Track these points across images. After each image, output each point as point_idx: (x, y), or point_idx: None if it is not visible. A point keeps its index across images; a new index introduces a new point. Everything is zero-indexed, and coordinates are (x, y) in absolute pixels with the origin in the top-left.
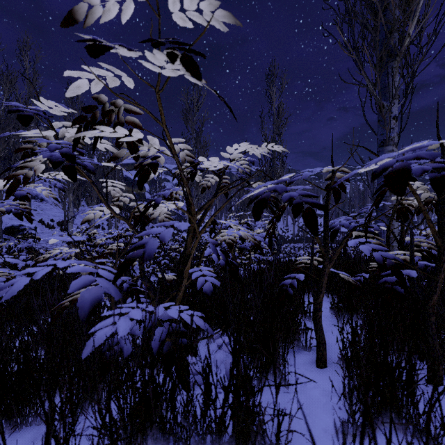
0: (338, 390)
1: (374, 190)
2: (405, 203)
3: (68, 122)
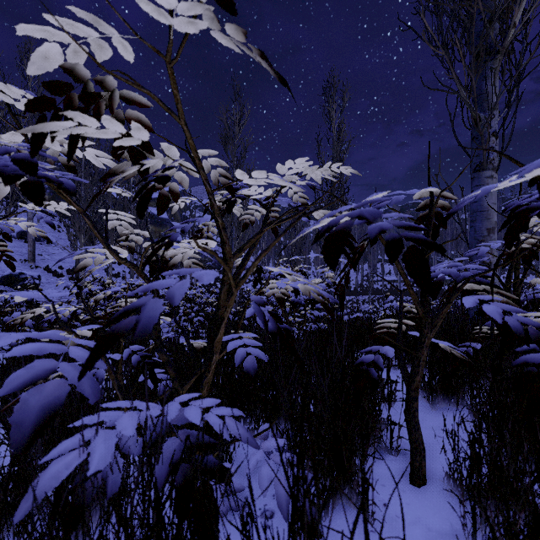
0: (451, 529)
1: (455, 230)
2: (527, 243)
3: None
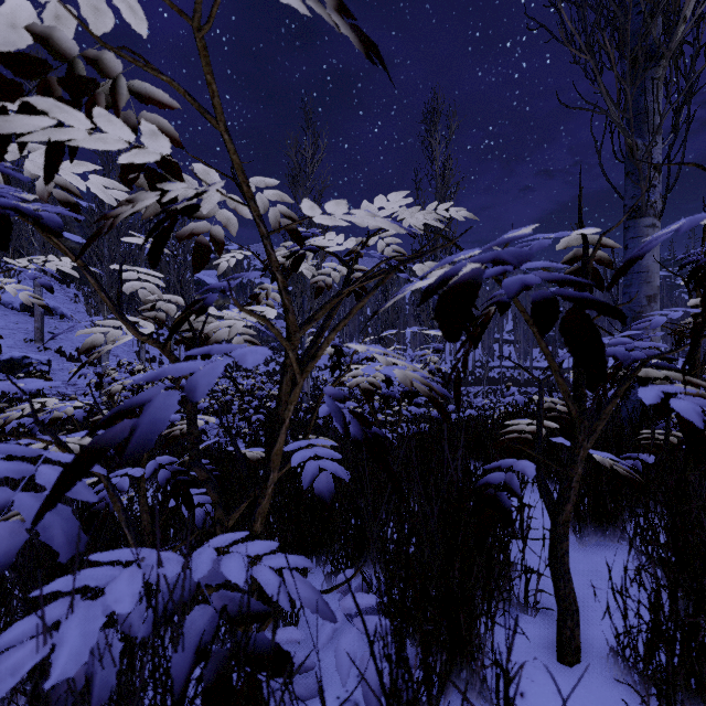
0: None
1: None
2: None
3: (39, 145)
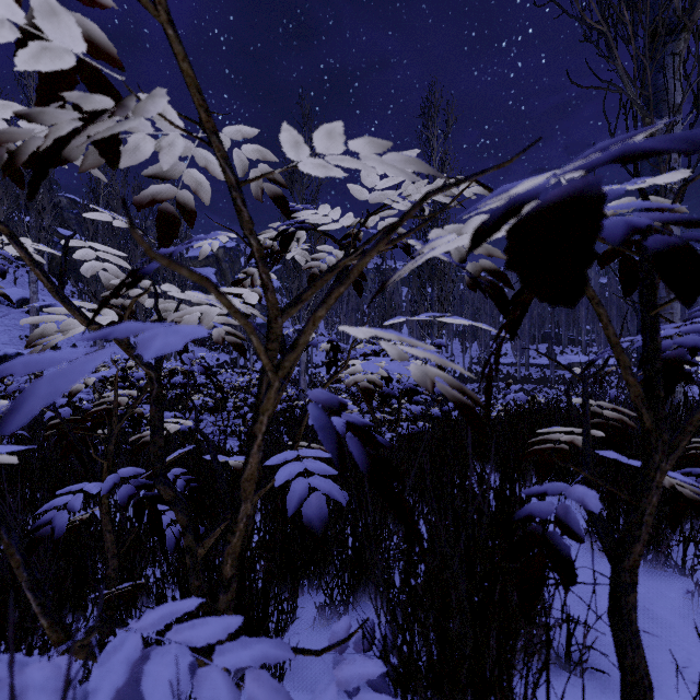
0: None
1: None
2: None
3: None
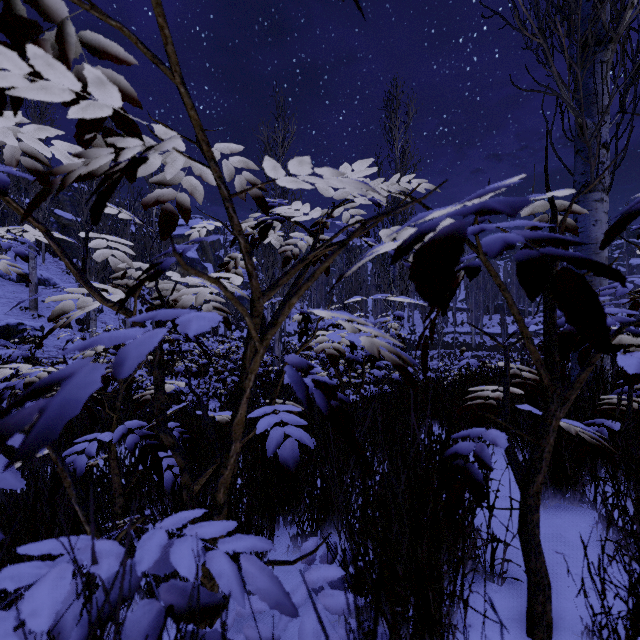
0: None
1: None
2: None
3: None
